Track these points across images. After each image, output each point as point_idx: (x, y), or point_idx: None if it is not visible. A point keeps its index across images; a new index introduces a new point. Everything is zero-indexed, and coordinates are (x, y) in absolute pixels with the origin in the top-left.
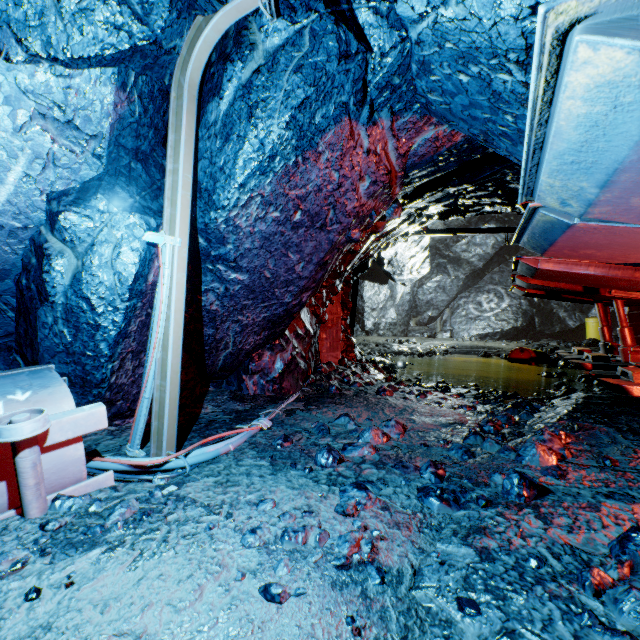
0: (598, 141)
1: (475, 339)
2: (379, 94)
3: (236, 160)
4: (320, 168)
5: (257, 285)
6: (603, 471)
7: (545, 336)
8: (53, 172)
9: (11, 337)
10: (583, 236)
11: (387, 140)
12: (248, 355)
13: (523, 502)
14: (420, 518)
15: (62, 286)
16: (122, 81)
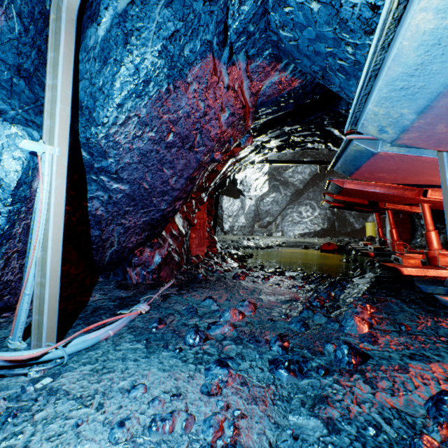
0: (434, 62)
1: (298, 237)
2: (237, 38)
3: (114, 82)
4: (189, 97)
5: (137, 194)
6: (401, 335)
7: (341, 234)
8: None
9: None
10: (381, 162)
11: (243, 80)
12: (131, 251)
13: (352, 368)
14: (273, 390)
15: None
16: None
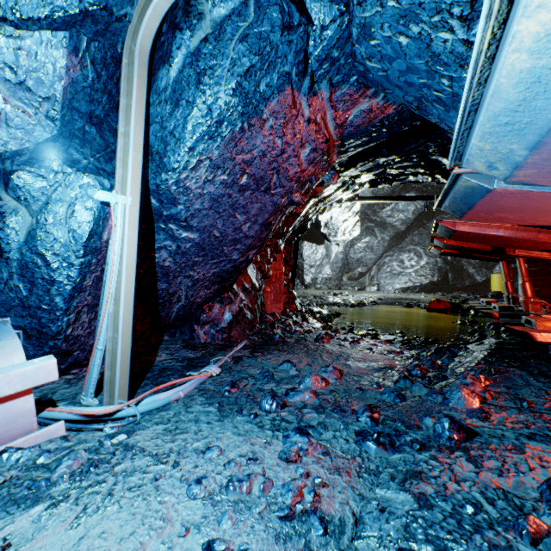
0: (537, 99)
1: (398, 292)
2: (319, 66)
3: (185, 124)
4: (265, 135)
5: (207, 243)
6: (522, 412)
7: (457, 289)
8: (6, 132)
9: None
10: (500, 200)
11: (326, 110)
12: (199, 307)
13: (454, 445)
14: (359, 462)
15: (17, 243)
16: (74, 45)
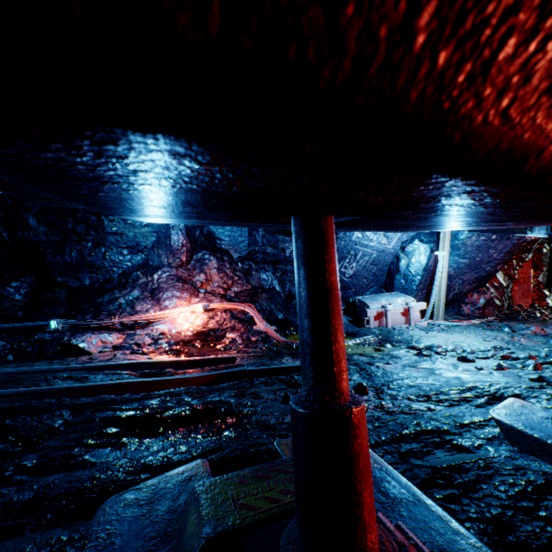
0: None
1: None
2: None
3: None
4: None
5: (472, 264)
6: None
7: None
8: (404, 236)
9: (382, 283)
10: None
11: None
12: (464, 295)
13: None
14: (543, 342)
15: (403, 268)
16: None
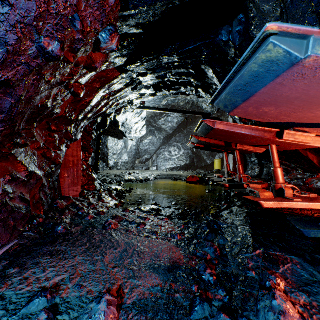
0: None
1: (169, 170)
2: None
3: None
4: None
5: None
6: None
7: (198, 168)
8: None
9: None
10: (288, 85)
11: None
12: None
13: None
14: None
15: None
16: None
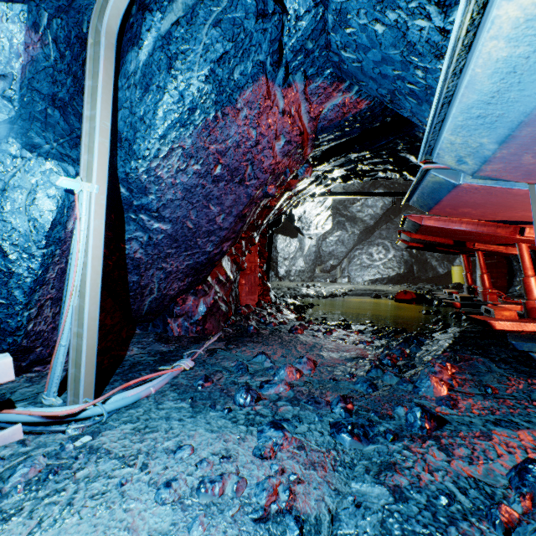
0: (511, 90)
1: (368, 283)
2: (294, 57)
3: (156, 111)
4: (239, 125)
5: (180, 235)
6: (487, 399)
7: (421, 281)
8: None
9: None
10: (464, 196)
11: (300, 103)
12: (173, 300)
13: (425, 434)
14: (334, 455)
15: None
16: (33, 21)
